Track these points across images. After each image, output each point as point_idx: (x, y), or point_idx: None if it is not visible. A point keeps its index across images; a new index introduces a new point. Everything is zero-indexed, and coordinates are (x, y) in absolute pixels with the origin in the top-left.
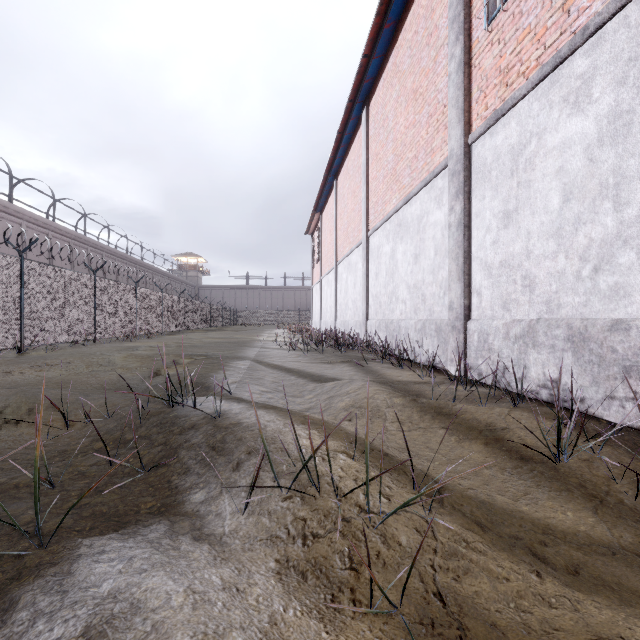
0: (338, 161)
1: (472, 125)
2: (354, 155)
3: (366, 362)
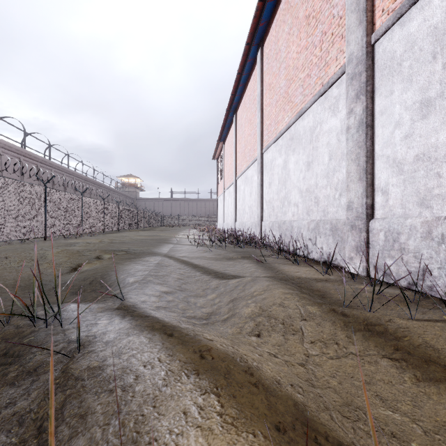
0: (237, 98)
1: (375, 23)
2: (250, 91)
3: (264, 258)
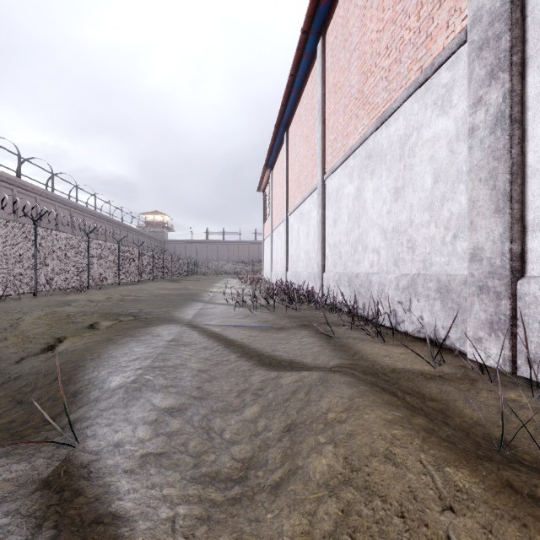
0: (289, 110)
1: None
2: (307, 98)
3: (331, 328)
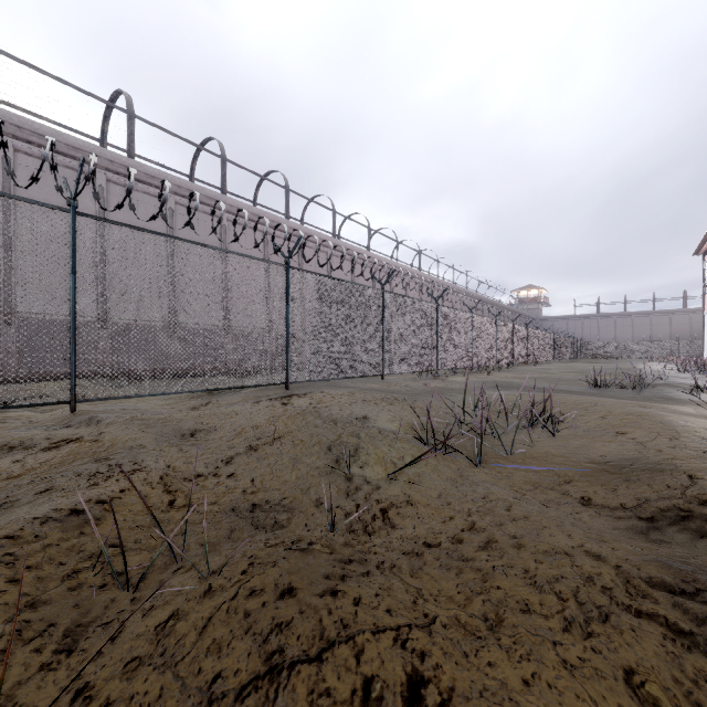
0: None
1: None
2: None
3: None
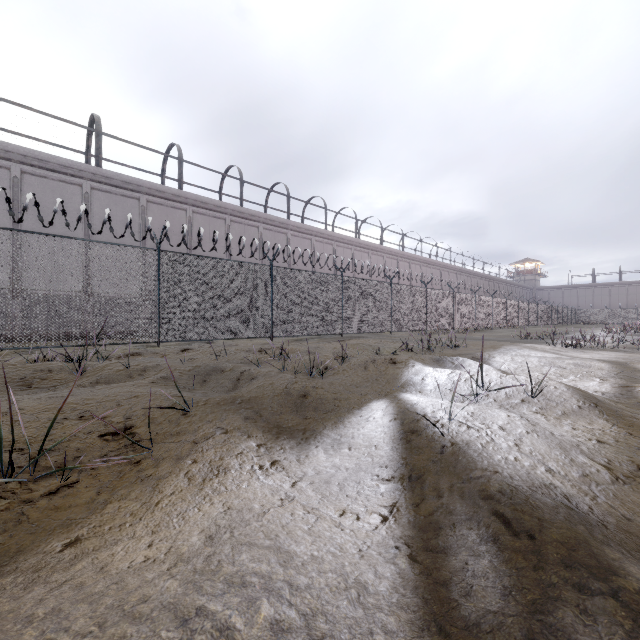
0: None
1: None
2: None
3: None
